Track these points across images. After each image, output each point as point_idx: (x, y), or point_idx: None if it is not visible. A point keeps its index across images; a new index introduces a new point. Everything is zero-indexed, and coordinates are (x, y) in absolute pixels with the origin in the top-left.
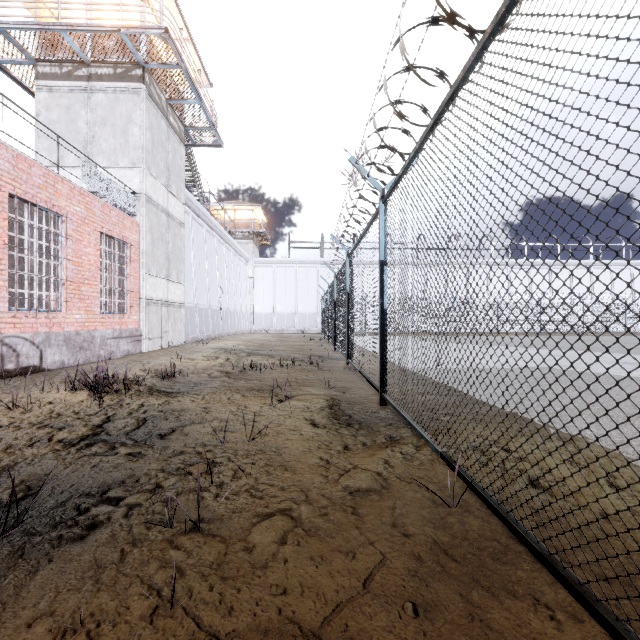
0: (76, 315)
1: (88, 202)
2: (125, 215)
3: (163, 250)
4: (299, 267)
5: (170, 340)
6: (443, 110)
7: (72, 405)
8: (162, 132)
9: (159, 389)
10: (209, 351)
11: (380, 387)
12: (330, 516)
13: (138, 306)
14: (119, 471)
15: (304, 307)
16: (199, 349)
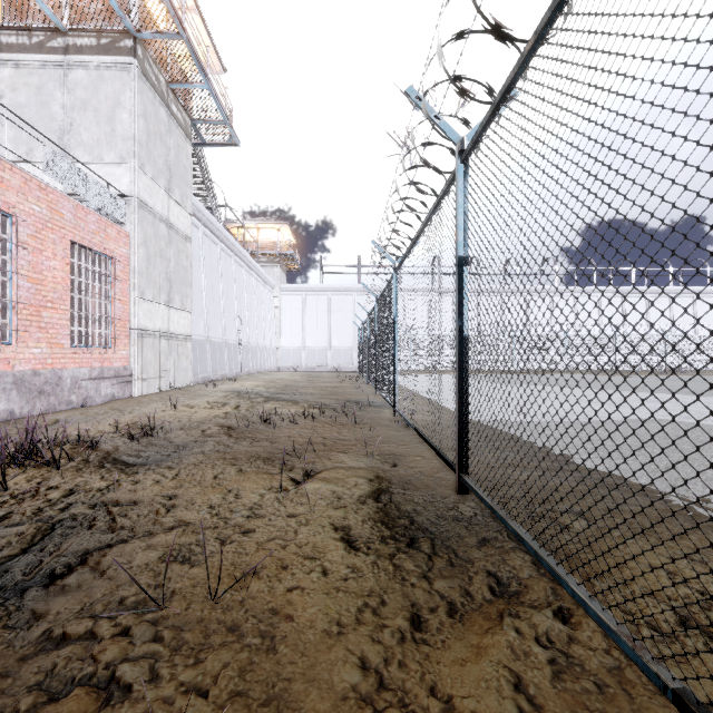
0: (34, 349)
1: (53, 200)
2: (109, 222)
3: (162, 269)
4: (333, 295)
5: (172, 381)
6: None
7: None
8: (161, 122)
9: (118, 458)
10: (218, 395)
11: (457, 463)
12: None
13: (127, 338)
14: None
15: (338, 341)
16: (206, 392)
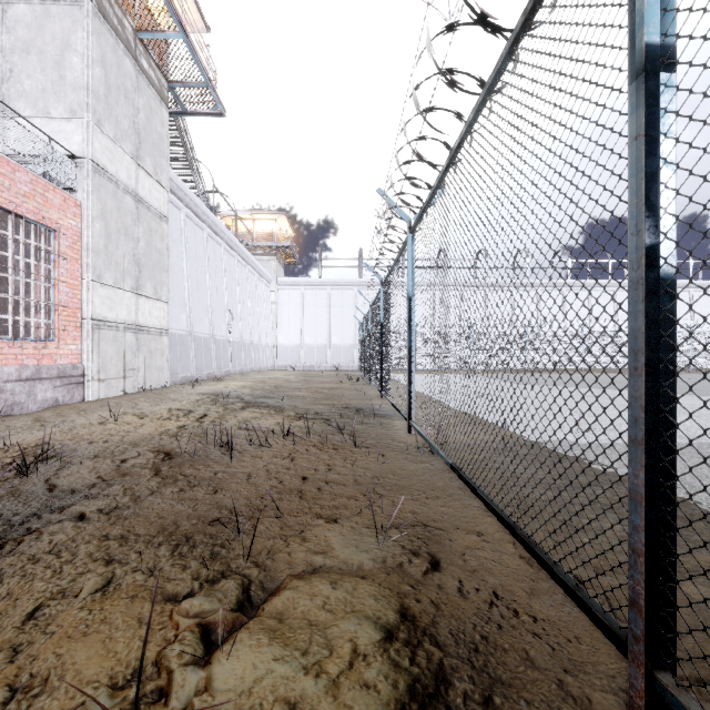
0: None
1: None
2: (49, 185)
3: (128, 249)
4: (332, 289)
5: (142, 381)
6: None
7: None
8: (126, 76)
9: None
10: (189, 399)
11: (642, 641)
12: None
13: (79, 330)
14: None
15: (338, 338)
16: (178, 395)
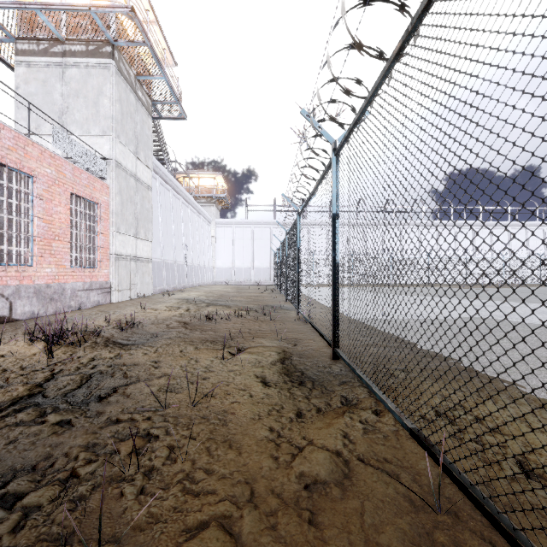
0: (47, 269)
1: (59, 165)
2: (95, 178)
3: (132, 211)
4: (255, 227)
5: (138, 291)
6: (414, 27)
7: (22, 359)
8: (131, 104)
9: (115, 341)
10: (172, 301)
11: (332, 341)
12: (281, 530)
13: (108, 261)
14: (35, 450)
15: (259, 262)
16: (164, 300)
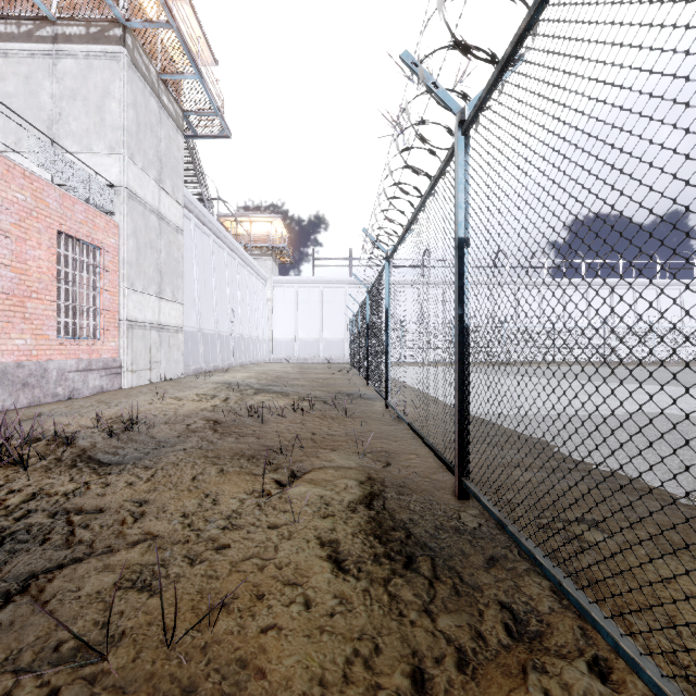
0: (17, 340)
1: (37, 189)
2: (97, 212)
3: (153, 260)
4: (324, 287)
5: (163, 372)
6: None
7: None
8: (151, 113)
9: (93, 456)
10: (208, 387)
11: (457, 466)
12: None
13: (117, 329)
14: None
15: (330, 333)
16: (197, 384)
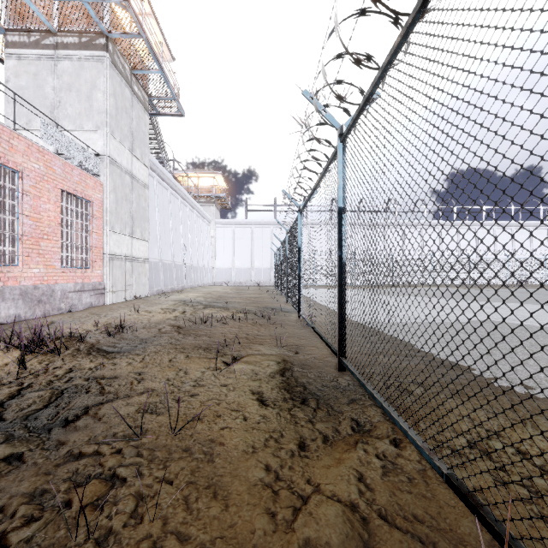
0: (34, 269)
1: (48, 160)
2: (88, 175)
3: (127, 209)
4: (255, 227)
5: (134, 293)
6: None
7: None
8: (126, 99)
9: (100, 348)
10: (169, 303)
11: (338, 350)
12: None
13: (102, 261)
14: None
15: (259, 263)
16: (160, 301)
